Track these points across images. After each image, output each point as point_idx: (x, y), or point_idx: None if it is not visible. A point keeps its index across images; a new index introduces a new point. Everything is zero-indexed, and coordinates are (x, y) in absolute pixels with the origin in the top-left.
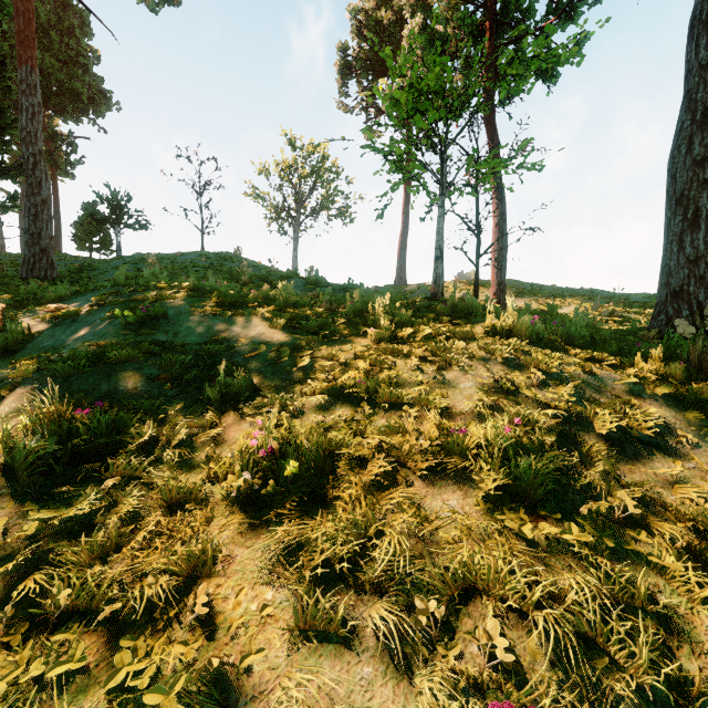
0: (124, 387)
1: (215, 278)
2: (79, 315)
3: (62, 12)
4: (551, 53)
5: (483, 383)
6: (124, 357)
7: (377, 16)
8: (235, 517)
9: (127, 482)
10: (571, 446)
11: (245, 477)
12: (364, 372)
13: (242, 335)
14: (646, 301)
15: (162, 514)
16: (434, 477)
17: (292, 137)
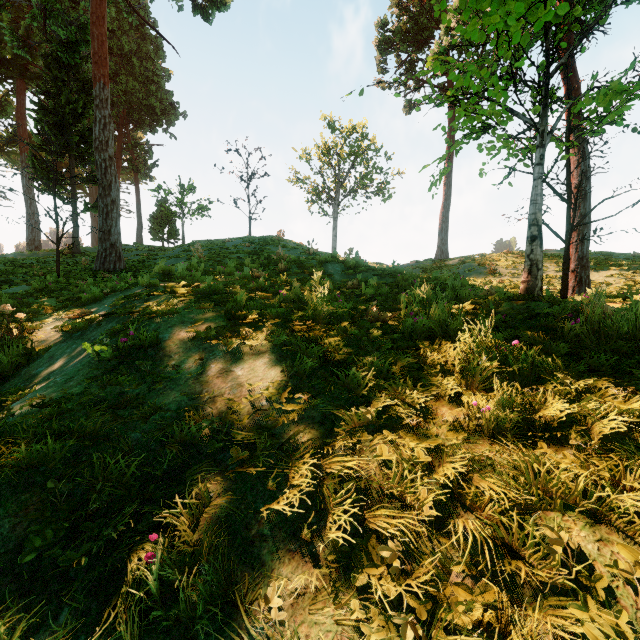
0: (1, 544)
1: (252, 266)
2: (86, 328)
3: (141, 41)
4: None
5: None
6: (35, 458)
7: None
8: None
9: None
10: None
11: None
12: None
13: (245, 388)
14: None
15: None
16: None
17: (331, 120)
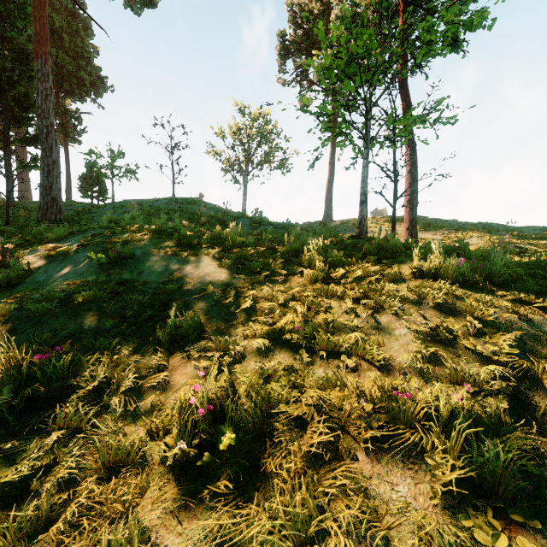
0: (88, 326)
1: (180, 219)
2: (68, 254)
3: (71, 19)
4: (466, 20)
5: (418, 330)
6: (91, 298)
7: (309, 7)
8: (169, 489)
9: (74, 433)
10: (527, 414)
11: (180, 445)
12: (301, 317)
13: (195, 274)
14: (538, 233)
15: (99, 477)
16: (378, 448)
17: (242, 106)
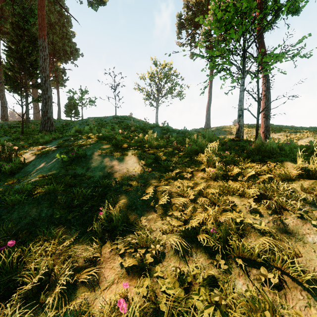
0: (45, 214)
1: (119, 128)
2: (48, 153)
3: (60, 17)
4: None
5: None
6: (50, 190)
7: None
8: None
9: None
10: None
11: None
12: (213, 218)
13: (125, 170)
14: None
15: None
16: None
17: (155, 60)
